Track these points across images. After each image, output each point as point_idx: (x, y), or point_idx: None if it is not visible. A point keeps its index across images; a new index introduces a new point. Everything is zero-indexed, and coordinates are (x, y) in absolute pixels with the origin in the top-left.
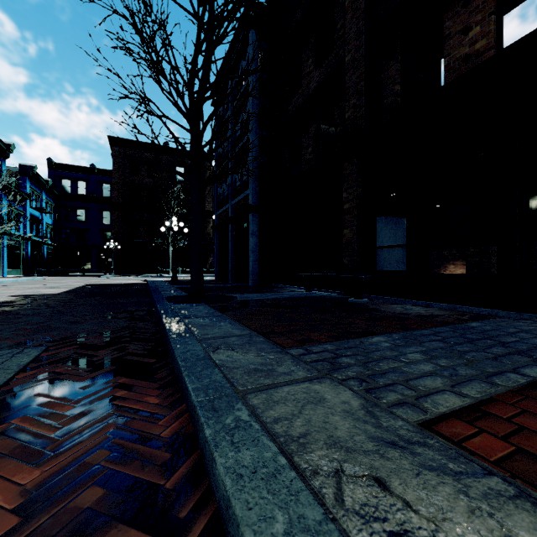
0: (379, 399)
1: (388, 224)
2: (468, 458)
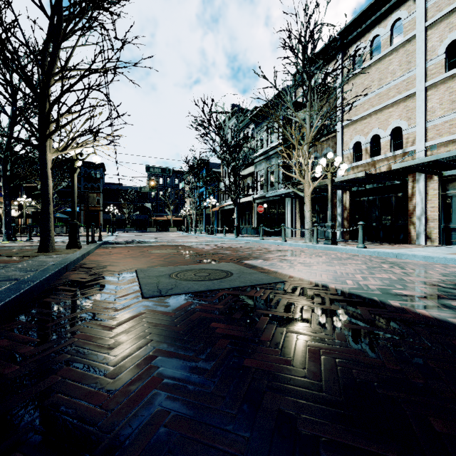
0: (11, 264)
1: None
2: (26, 261)
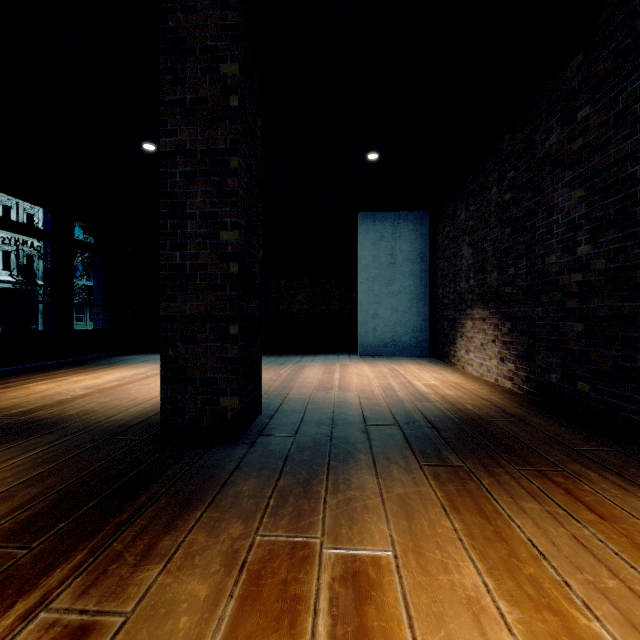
0: None
1: (371, 229)
2: None
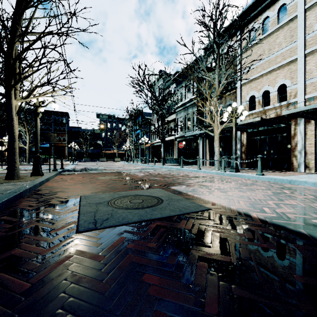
0: None
1: None
2: None
